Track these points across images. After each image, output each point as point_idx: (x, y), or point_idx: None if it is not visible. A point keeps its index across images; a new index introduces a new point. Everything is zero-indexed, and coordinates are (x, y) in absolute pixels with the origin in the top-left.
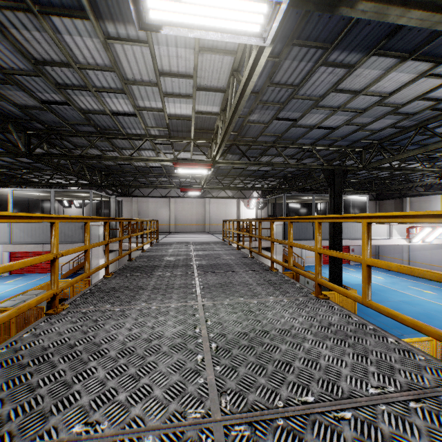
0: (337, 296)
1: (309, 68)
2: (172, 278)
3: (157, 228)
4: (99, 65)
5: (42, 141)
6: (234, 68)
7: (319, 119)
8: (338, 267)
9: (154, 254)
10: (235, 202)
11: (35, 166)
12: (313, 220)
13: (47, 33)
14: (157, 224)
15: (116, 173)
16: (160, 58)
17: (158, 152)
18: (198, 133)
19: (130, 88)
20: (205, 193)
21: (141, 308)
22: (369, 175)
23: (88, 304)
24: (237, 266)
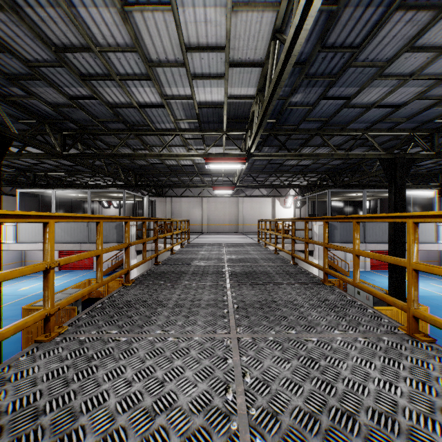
0: (400, 313)
1: (377, 18)
2: (199, 291)
3: (188, 229)
4: (119, 45)
5: (76, 141)
6: (276, 28)
7: (380, 95)
8: (400, 277)
9: (183, 257)
10: (270, 201)
11: (76, 168)
12: (402, 220)
13: (61, 9)
14: (188, 224)
15: (149, 173)
16: (186, 27)
17: (189, 148)
18: (231, 124)
19: (155, 72)
20: (238, 192)
21: (153, 339)
22: (435, 165)
23: (92, 326)
24: (278, 275)
